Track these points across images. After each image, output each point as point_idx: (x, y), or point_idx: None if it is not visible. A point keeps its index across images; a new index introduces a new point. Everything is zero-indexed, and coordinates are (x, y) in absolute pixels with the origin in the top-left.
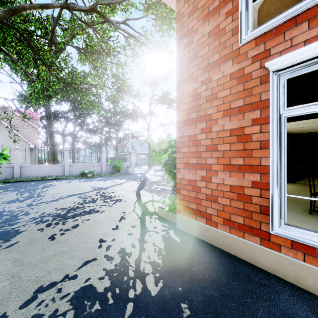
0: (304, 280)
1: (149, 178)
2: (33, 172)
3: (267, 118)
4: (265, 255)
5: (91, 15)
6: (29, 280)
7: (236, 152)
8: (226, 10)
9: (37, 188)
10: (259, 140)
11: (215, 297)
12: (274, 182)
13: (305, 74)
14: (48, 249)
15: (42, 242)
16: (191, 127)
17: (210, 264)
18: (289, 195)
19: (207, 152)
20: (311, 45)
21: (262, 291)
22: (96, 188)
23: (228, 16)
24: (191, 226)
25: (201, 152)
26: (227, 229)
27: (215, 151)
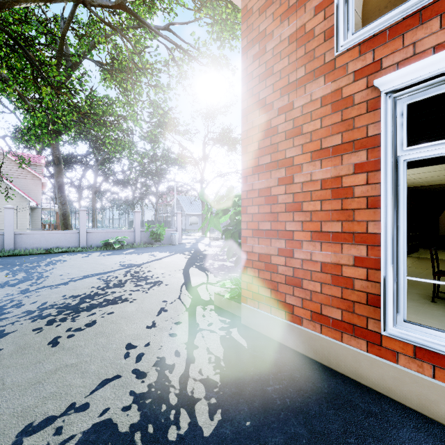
0: (433, 406)
1: (202, 250)
2: (33, 242)
3: (376, 162)
4: (373, 366)
5: (118, 16)
6: (12, 414)
7: (330, 213)
8: (315, 3)
9: (38, 265)
10: (365, 196)
11: (302, 436)
12: (388, 258)
13: (435, 97)
14: (46, 361)
15: (39, 350)
16: (263, 176)
17: (292, 381)
18: (410, 278)
19: (287, 213)
20: (444, 52)
21: (371, 424)
22: (126, 265)
23: (318, 11)
24: (263, 322)
25: (279, 214)
26: (316, 327)
27: (299, 211)
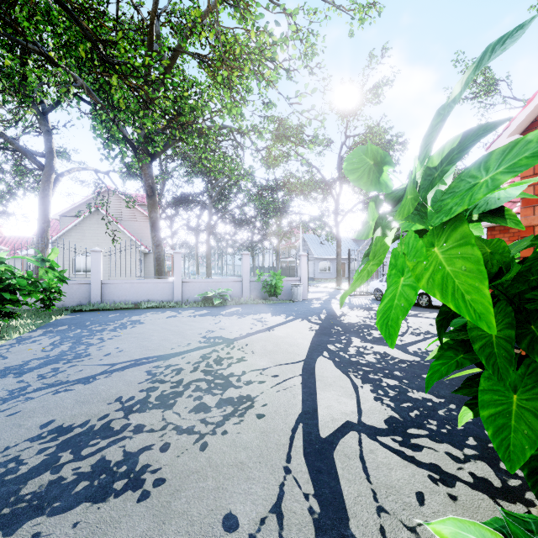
0: None
1: (339, 314)
2: (121, 293)
3: None
4: None
5: None
6: None
7: None
8: None
9: (104, 328)
10: None
11: None
12: None
13: None
14: None
15: None
16: None
17: None
18: None
19: None
20: None
21: None
22: (211, 339)
23: None
24: None
25: None
26: None
27: None
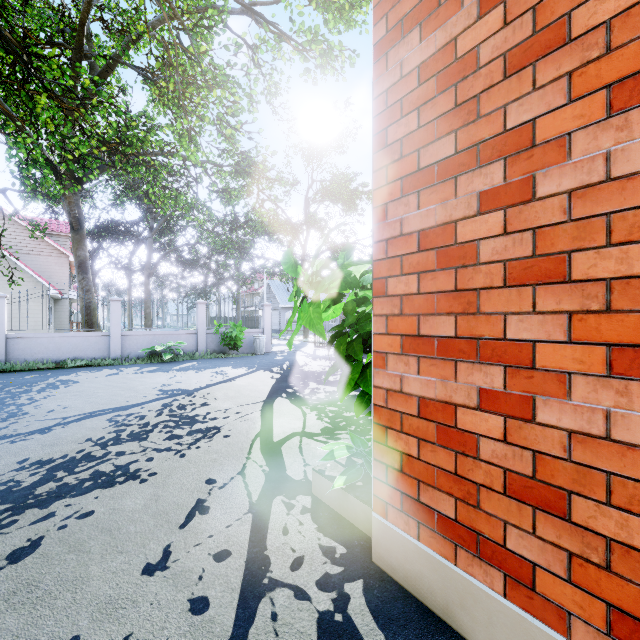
0: None
1: (301, 364)
2: (36, 350)
3: None
4: None
5: None
6: None
7: None
8: None
9: (28, 389)
10: None
11: None
12: None
13: None
14: None
15: None
16: (433, 196)
17: None
18: None
19: (510, 289)
20: None
21: None
22: (169, 392)
23: None
24: (433, 579)
25: (482, 292)
26: None
27: (556, 283)
